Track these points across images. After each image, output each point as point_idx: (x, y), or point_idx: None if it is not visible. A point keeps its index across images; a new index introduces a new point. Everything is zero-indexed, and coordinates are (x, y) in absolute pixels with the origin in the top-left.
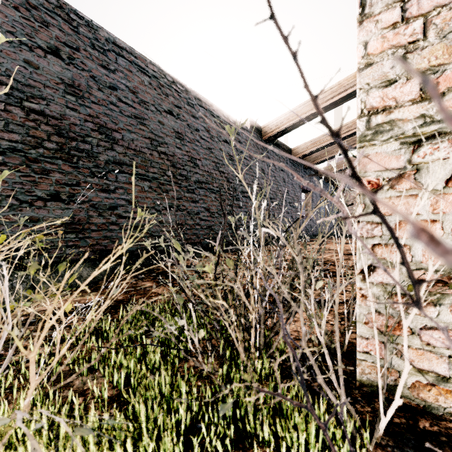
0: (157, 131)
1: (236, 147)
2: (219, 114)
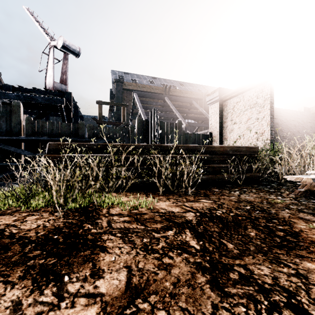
0: None
1: (297, 121)
2: (290, 112)
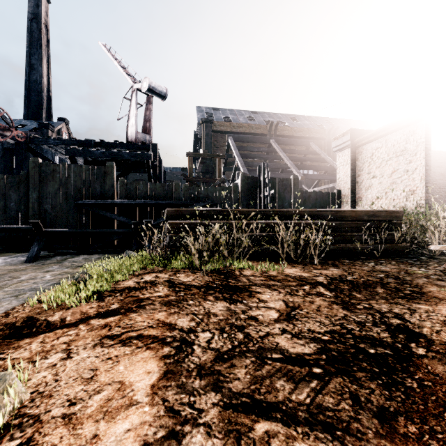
0: (433, 176)
1: None
2: None
